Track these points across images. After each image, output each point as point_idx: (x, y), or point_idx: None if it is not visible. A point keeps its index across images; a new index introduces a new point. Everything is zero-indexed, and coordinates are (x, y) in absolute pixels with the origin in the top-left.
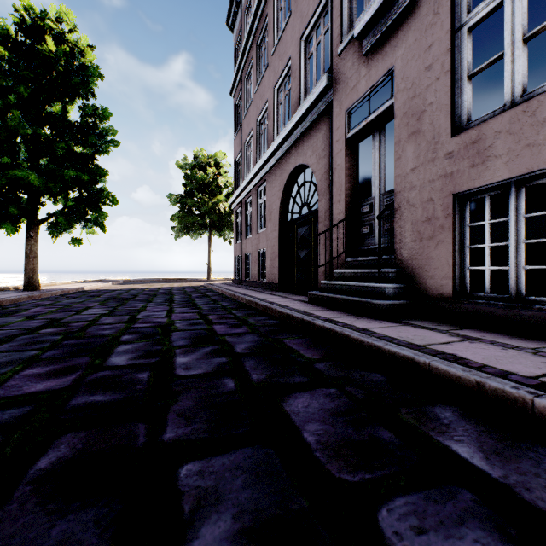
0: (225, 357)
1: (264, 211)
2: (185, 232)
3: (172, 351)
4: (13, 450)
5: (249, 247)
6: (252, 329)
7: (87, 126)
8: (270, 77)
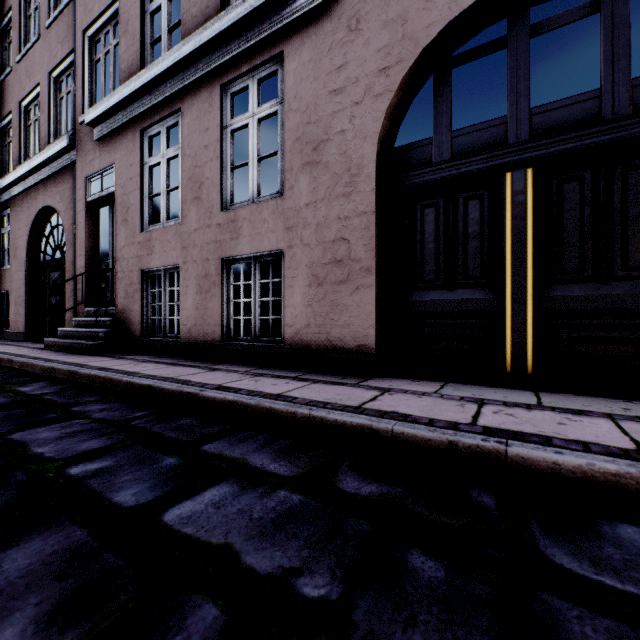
0: None
1: (9, 244)
2: None
3: None
4: None
5: None
6: None
7: None
8: (15, 85)
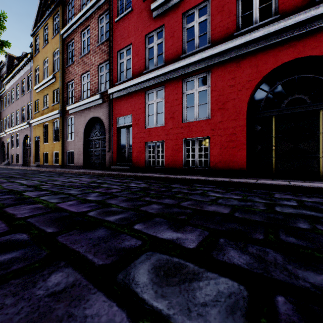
0: None
1: None
2: None
3: None
4: None
5: None
6: None
7: None
8: None
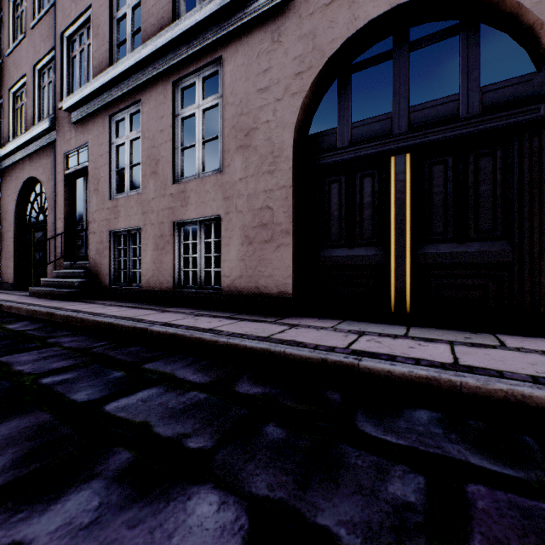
0: None
1: (0, 208)
2: None
3: None
4: None
5: None
6: None
7: None
8: (5, 75)
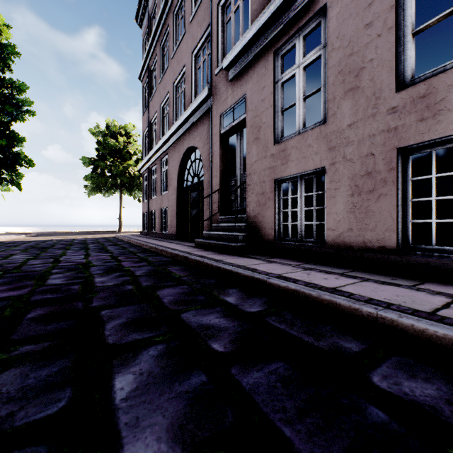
0: (128, 277)
1: (166, 177)
2: (98, 191)
3: (92, 276)
4: (10, 314)
5: (154, 206)
6: (149, 263)
7: (3, 96)
8: (170, 74)
